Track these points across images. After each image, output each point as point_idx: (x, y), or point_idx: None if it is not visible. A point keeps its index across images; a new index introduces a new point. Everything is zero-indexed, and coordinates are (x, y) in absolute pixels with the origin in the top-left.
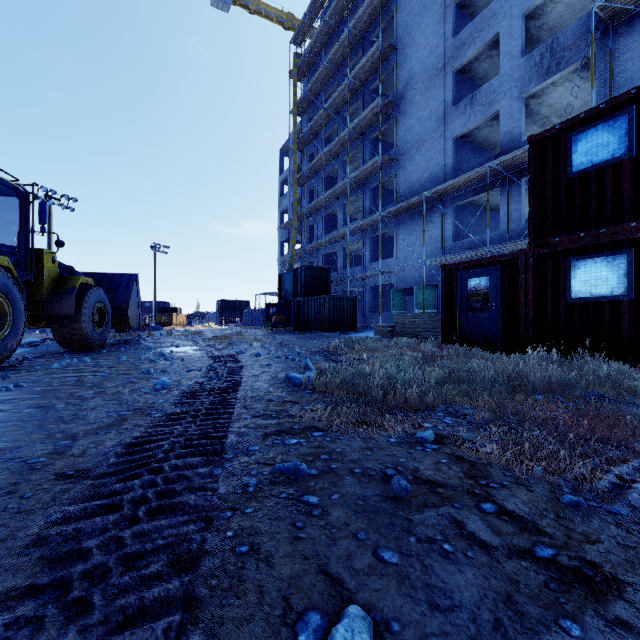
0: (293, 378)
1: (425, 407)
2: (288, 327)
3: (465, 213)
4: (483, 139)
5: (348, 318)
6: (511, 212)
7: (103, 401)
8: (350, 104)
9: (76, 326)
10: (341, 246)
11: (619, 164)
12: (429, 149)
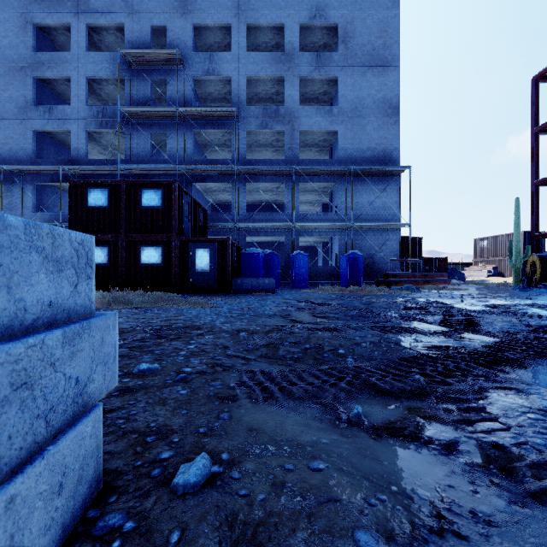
0: None
1: None
2: None
3: (46, 191)
4: (62, 140)
5: None
6: None
7: None
8: None
9: None
10: None
11: (106, 209)
12: (9, 127)
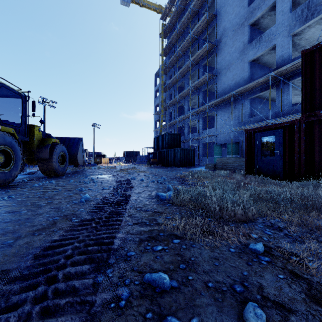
0: (160, 196)
1: (248, 219)
2: (159, 164)
3: (255, 102)
4: (265, 61)
5: (190, 160)
6: (283, 100)
7: (49, 209)
8: (191, 48)
9: (50, 164)
10: (186, 122)
11: None
12: (234, 68)
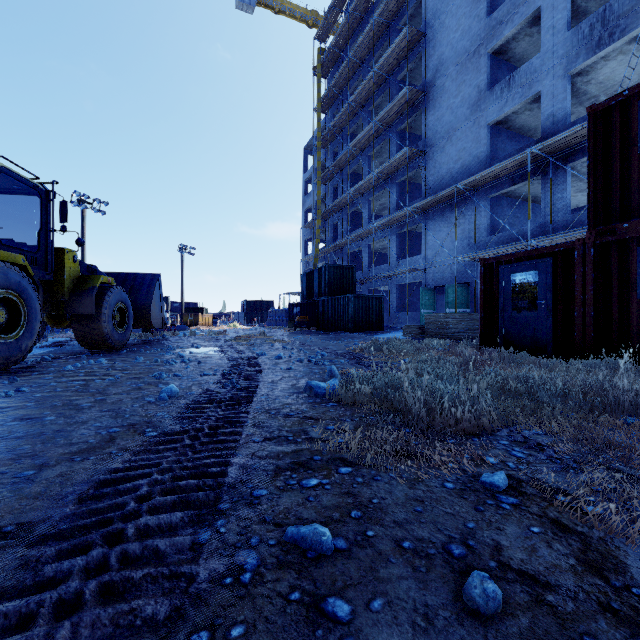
0: (315, 387)
1: (481, 430)
2: (312, 327)
3: (501, 205)
4: (521, 125)
5: (374, 318)
6: (555, 202)
7: (99, 412)
8: (376, 97)
9: (96, 326)
10: (366, 244)
11: None
12: (461, 138)
